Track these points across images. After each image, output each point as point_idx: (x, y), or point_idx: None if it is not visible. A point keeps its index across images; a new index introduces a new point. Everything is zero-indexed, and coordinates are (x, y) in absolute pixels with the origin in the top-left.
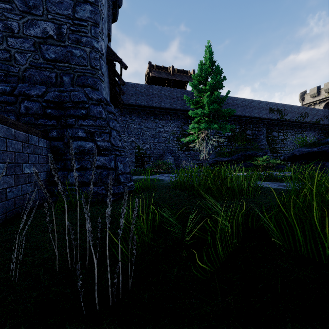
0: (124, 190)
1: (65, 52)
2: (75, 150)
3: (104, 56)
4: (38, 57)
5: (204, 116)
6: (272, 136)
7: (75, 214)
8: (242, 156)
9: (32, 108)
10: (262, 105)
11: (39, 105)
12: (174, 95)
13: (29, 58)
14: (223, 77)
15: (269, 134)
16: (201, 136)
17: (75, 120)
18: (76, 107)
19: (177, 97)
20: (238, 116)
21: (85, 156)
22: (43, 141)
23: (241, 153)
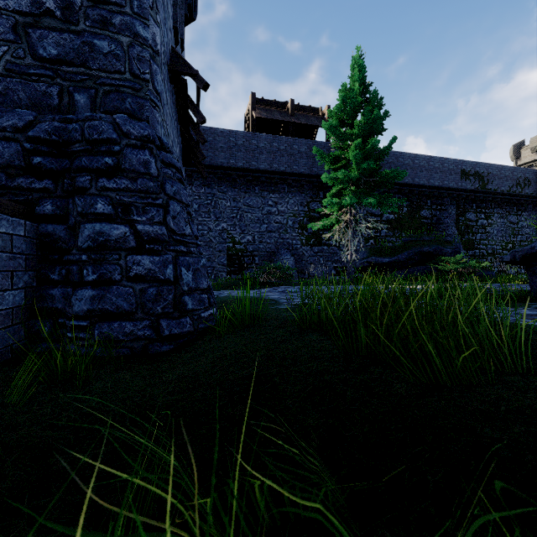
0: (195, 327)
1: (79, 45)
2: (89, 243)
3: (160, 58)
4: (23, 54)
5: (350, 184)
6: (465, 221)
7: (58, 400)
8: (417, 254)
9: (2, 154)
10: (448, 165)
11: (17, 148)
12: (295, 149)
13: (3, 56)
14: (384, 113)
15: (461, 216)
16: (344, 219)
17: (92, 179)
18: (94, 151)
19: (299, 153)
20: (406, 185)
21: (109, 254)
22: (14, 221)
23: (414, 249)
